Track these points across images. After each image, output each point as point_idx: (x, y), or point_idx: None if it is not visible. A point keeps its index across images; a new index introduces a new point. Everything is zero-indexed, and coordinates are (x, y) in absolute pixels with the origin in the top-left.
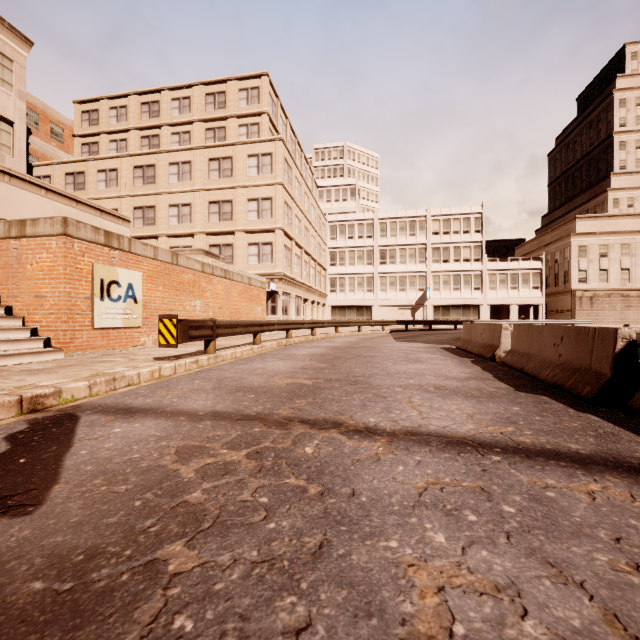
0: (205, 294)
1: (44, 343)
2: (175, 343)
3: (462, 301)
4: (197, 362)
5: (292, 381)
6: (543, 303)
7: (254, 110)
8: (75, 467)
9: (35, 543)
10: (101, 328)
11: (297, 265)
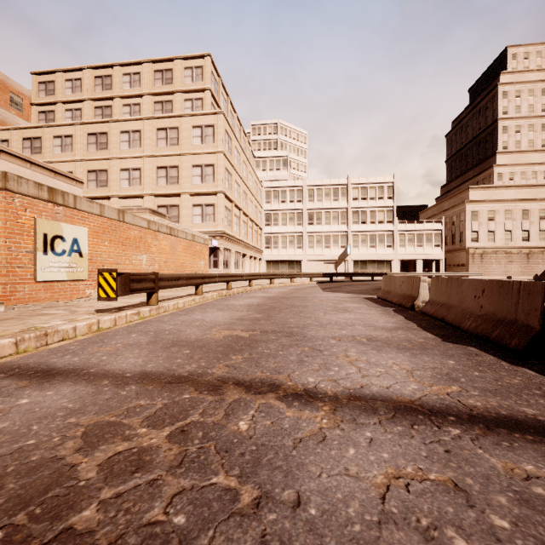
0: (151, 249)
1: None
2: (115, 296)
3: (377, 257)
4: (138, 314)
5: (229, 333)
6: (443, 258)
7: (198, 86)
8: None
9: None
10: (44, 281)
11: (236, 224)
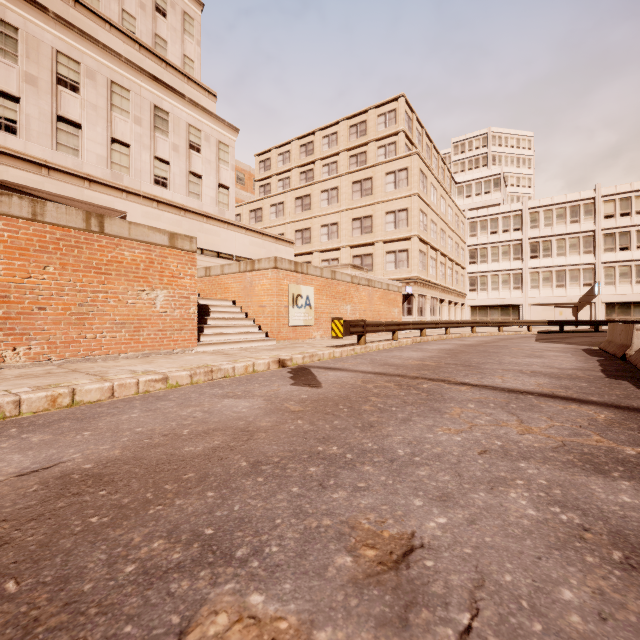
0: (353, 300)
1: (265, 335)
2: (341, 336)
3: None
4: (354, 350)
5: (421, 363)
6: None
7: (391, 131)
8: (324, 381)
9: (328, 392)
10: (292, 326)
11: (432, 267)
